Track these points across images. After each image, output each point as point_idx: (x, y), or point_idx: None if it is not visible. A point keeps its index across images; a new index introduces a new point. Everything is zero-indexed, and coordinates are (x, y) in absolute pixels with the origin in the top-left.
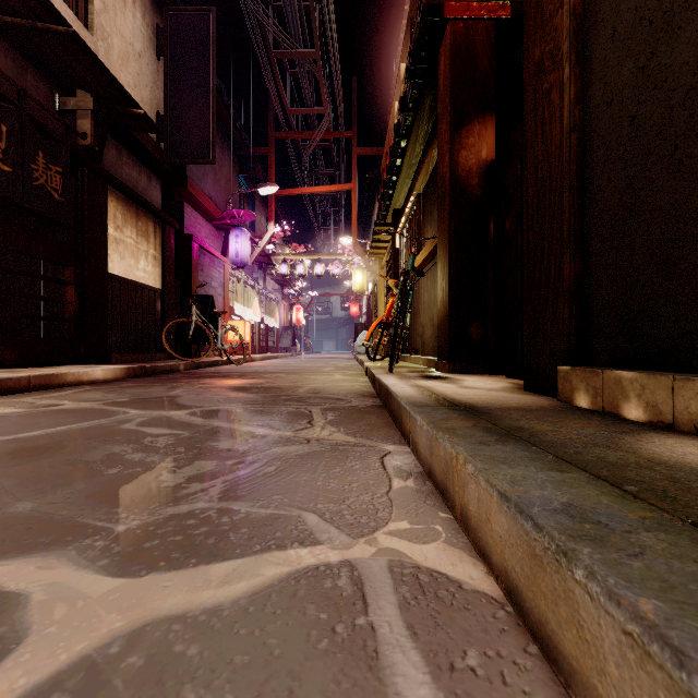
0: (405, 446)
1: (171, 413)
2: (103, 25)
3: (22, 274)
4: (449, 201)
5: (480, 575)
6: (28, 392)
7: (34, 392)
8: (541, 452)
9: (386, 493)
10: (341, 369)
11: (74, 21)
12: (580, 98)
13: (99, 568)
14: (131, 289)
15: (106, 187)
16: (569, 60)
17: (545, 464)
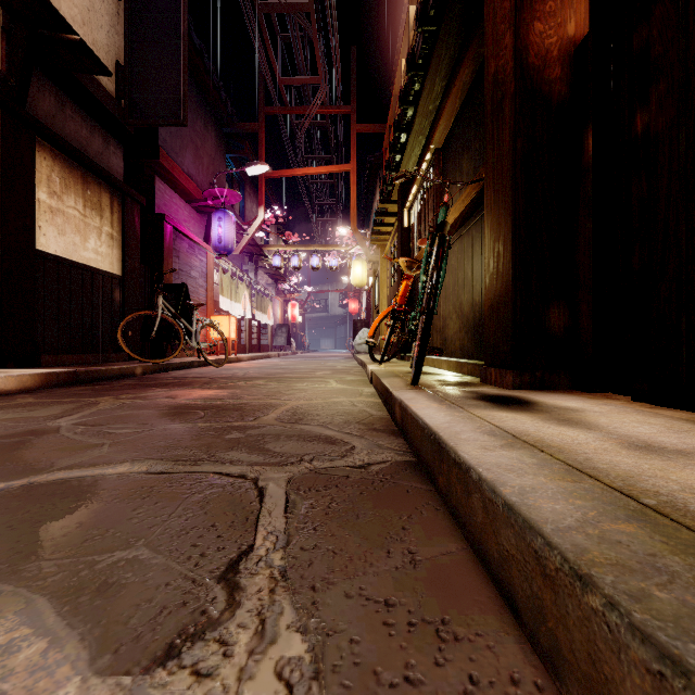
0: None
1: None
2: None
3: None
4: (514, 105)
5: None
6: None
7: None
8: None
9: None
10: (339, 372)
11: None
12: None
13: None
14: (75, 273)
15: (33, 138)
16: None
17: None
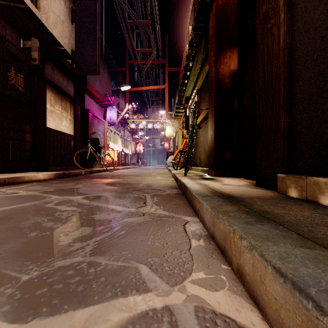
0: (196, 218)
1: (73, 198)
2: (44, 7)
3: (3, 127)
4: (215, 90)
5: (258, 321)
6: (4, 185)
7: (7, 185)
8: (287, 230)
9: (188, 250)
10: (160, 173)
11: (30, 4)
12: (289, 30)
13: (1, 314)
14: (58, 135)
15: (46, 85)
16: (284, 10)
17: (295, 241)
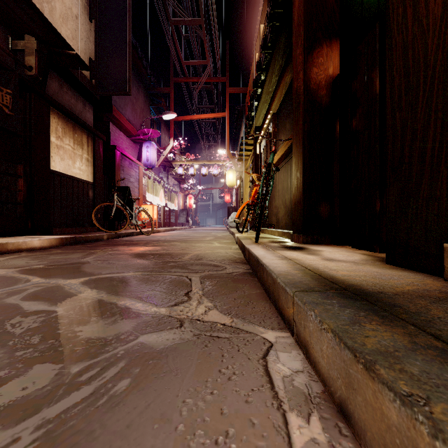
0: (286, 333)
1: (66, 282)
2: None
3: None
4: (303, 108)
5: None
6: None
7: None
8: None
9: None
10: (219, 238)
11: None
12: None
13: None
14: (69, 182)
15: (49, 107)
16: None
17: None
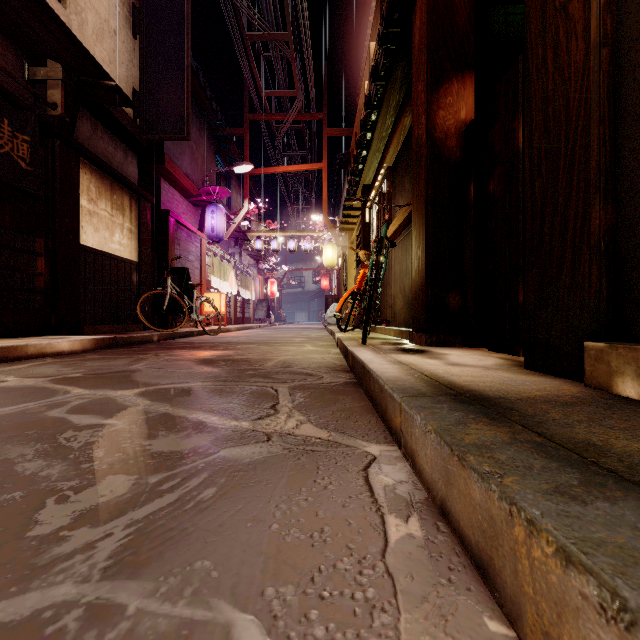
0: (393, 447)
1: (118, 394)
2: None
3: None
4: (426, 164)
5: None
6: None
7: None
8: None
9: (381, 555)
10: (313, 339)
11: None
12: (613, 3)
13: None
14: (105, 261)
15: (78, 159)
16: None
17: None
